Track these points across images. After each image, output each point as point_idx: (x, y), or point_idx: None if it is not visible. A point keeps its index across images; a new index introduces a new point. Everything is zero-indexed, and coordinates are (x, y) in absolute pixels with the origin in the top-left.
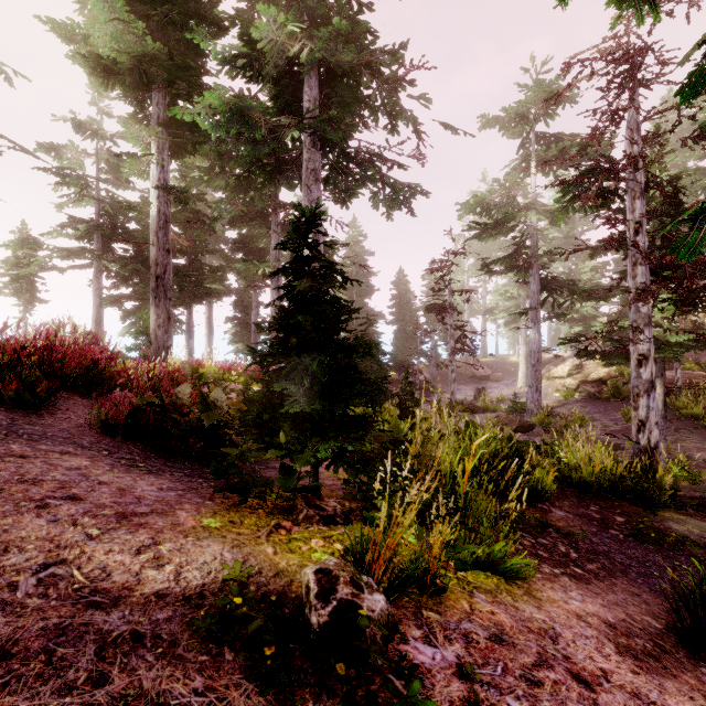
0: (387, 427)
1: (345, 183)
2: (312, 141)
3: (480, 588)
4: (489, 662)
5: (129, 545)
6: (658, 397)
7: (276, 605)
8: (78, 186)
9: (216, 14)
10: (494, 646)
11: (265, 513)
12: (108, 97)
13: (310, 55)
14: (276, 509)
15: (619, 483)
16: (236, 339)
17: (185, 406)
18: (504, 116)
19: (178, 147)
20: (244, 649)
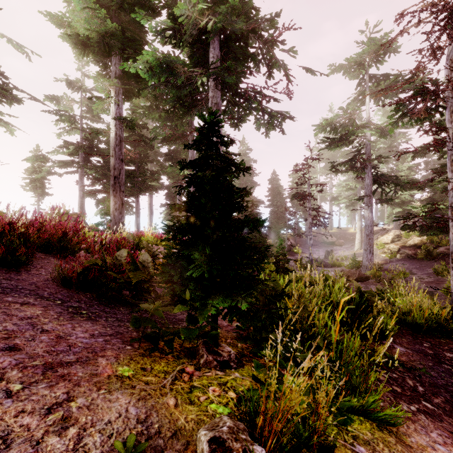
0: (269, 282)
1: (237, 113)
2: (215, 84)
3: (358, 438)
4: None
5: (43, 402)
6: None
7: None
8: (70, 122)
9: (152, 3)
10: None
11: (173, 357)
12: (88, 65)
13: (214, 25)
14: (183, 351)
15: (444, 325)
16: (167, 217)
17: (122, 265)
18: (346, 64)
19: (128, 92)
20: None
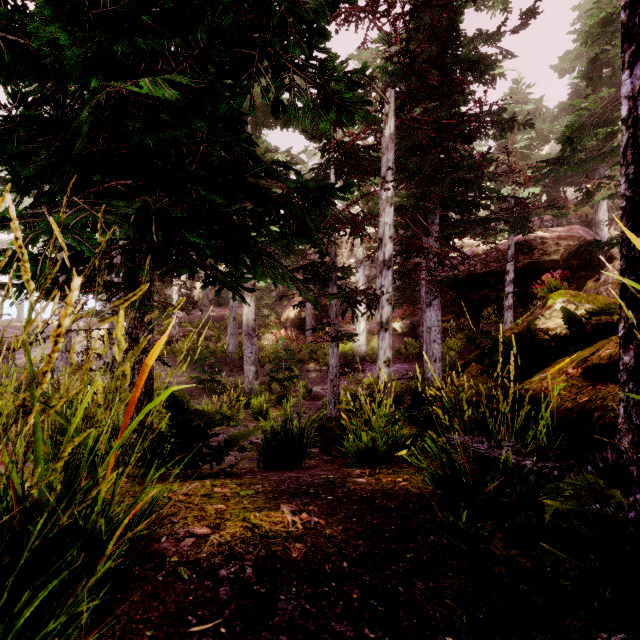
0: None
1: None
2: None
3: None
4: None
5: None
6: None
7: None
8: None
9: None
10: None
11: None
12: None
13: None
14: None
15: None
16: None
17: None
18: None
19: None
20: None
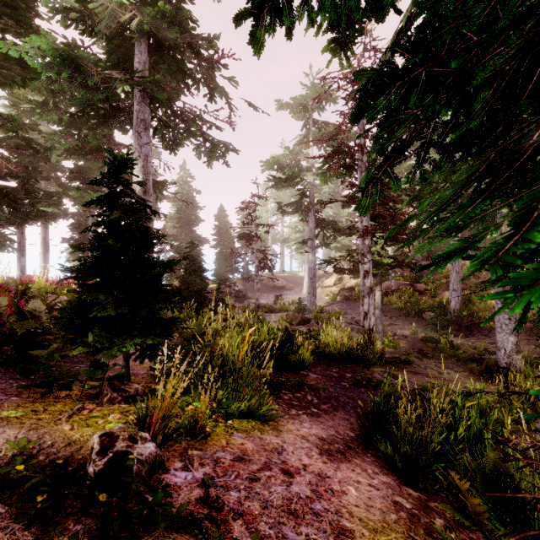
0: (193, 325)
1: (173, 134)
2: (142, 96)
3: (240, 430)
4: (227, 473)
5: None
6: (378, 297)
7: (60, 466)
8: None
9: None
10: (235, 464)
11: (72, 400)
12: None
13: (139, 25)
14: (85, 396)
15: (351, 353)
16: (74, 257)
17: (1, 317)
18: (293, 103)
19: (5, 77)
20: (17, 501)
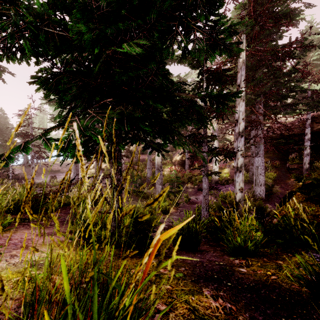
0: None
1: None
2: None
3: None
4: None
5: None
6: None
7: None
8: None
9: None
10: None
11: None
12: None
13: None
14: None
15: None
16: None
17: None
18: None
19: None
20: None
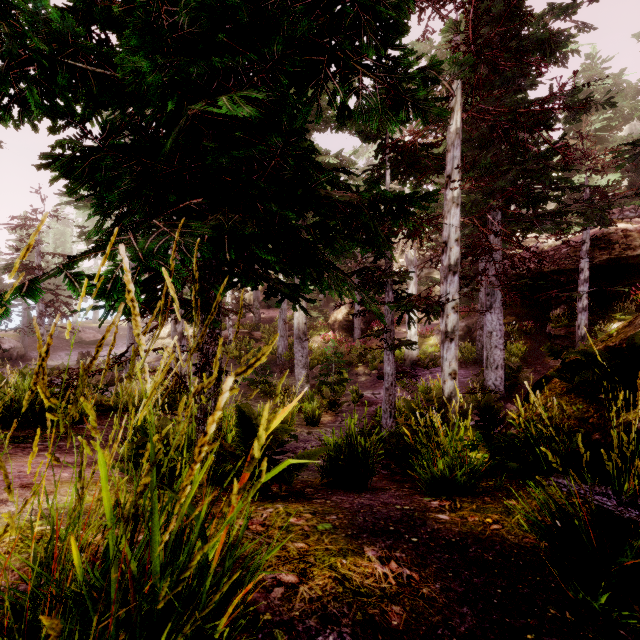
0: None
1: None
2: None
3: None
4: None
5: None
6: None
7: None
8: None
9: None
10: None
11: None
12: None
13: None
14: None
15: None
16: None
17: None
18: None
19: None
20: None
